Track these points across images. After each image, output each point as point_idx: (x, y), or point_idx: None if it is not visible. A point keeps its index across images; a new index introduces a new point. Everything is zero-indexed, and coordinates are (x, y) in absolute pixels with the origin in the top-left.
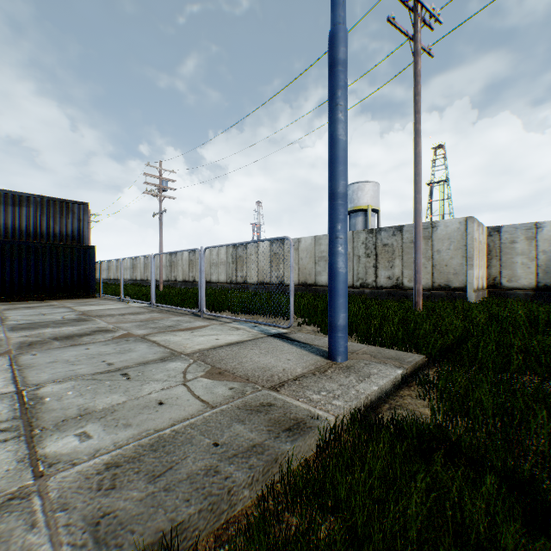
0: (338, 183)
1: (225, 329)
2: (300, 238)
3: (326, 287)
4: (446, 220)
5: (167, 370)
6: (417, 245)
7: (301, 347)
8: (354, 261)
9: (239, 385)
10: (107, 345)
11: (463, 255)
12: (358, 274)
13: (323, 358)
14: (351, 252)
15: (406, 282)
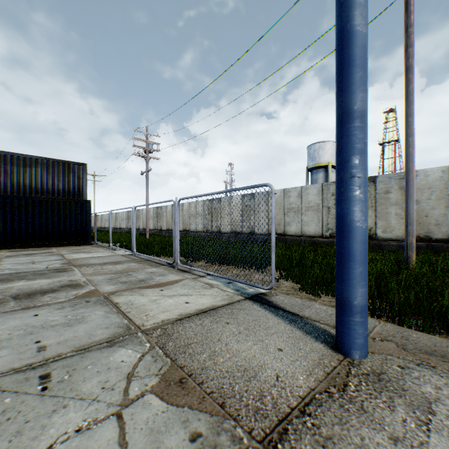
0: (355, 97)
1: (197, 286)
2: (269, 191)
3: (295, 236)
4: (426, 169)
5: (107, 368)
6: (410, 194)
7: (290, 321)
8: (323, 212)
9: (209, 423)
10: (61, 309)
11: (447, 205)
12: (327, 224)
13: (328, 348)
14: (320, 204)
15: (380, 233)
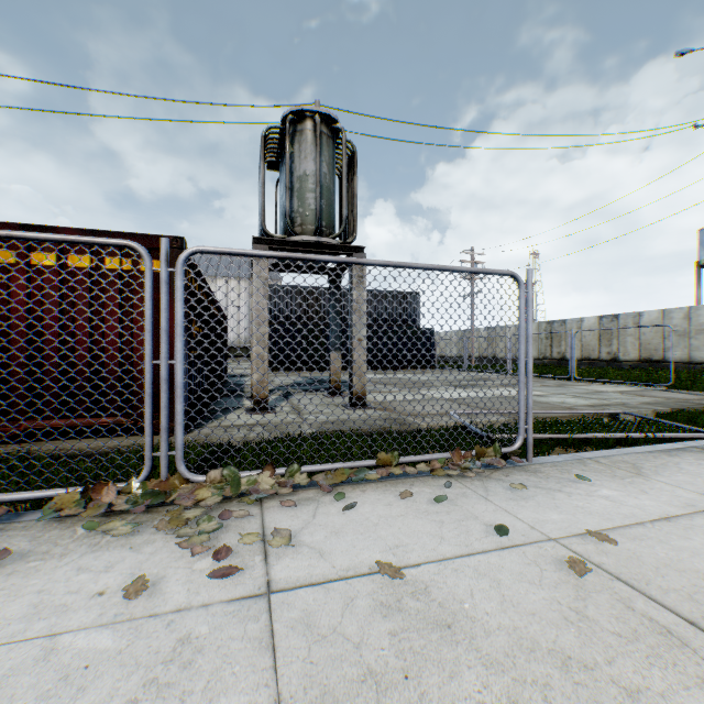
0: None
1: (608, 386)
2: (640, 312)
3: (679, 363)
4: None
5: (611, 394)
6: None
7: (685, 394)
8: None
9: (663, 399)
10: (548, 388)
11: None
12: None
13: None
14: None
15: None
